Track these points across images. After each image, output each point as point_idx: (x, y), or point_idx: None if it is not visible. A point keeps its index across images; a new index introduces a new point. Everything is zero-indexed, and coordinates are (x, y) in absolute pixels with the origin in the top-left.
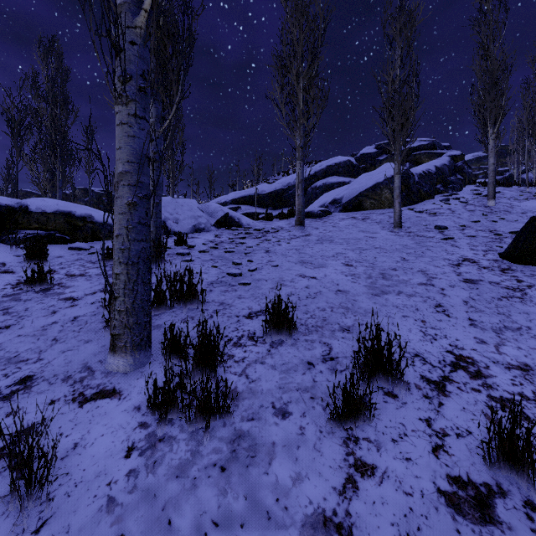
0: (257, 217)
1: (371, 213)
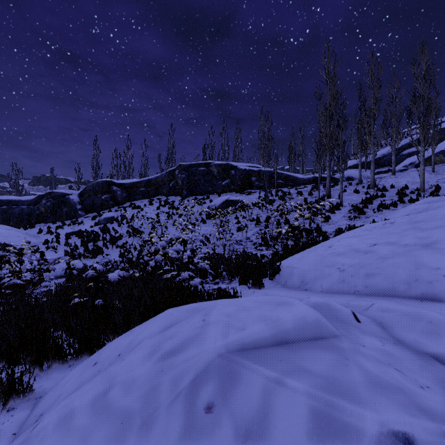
0: None
1: (428, 167)
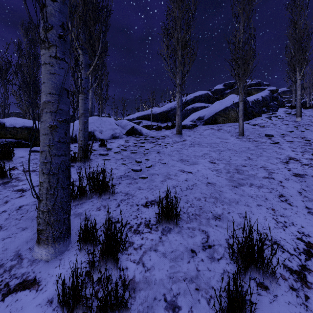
0: (152, 128)
1: (223, 125)
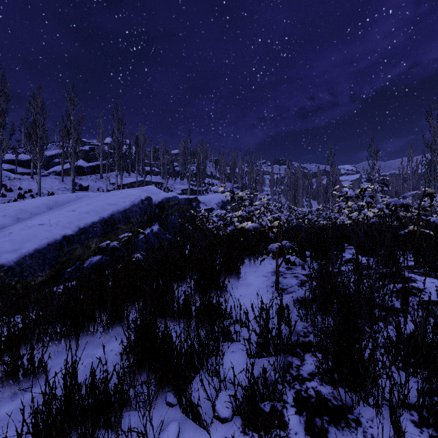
0: (18, 173)
1: (63, 177)
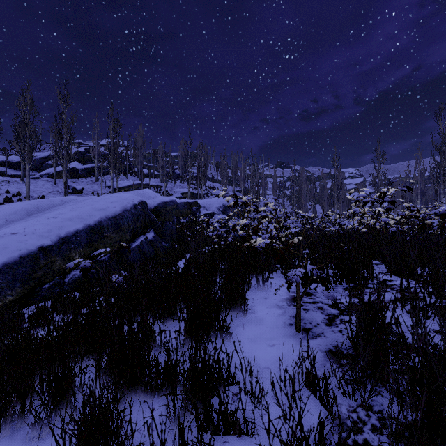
0: (8, 175)
1: (56, 180)
